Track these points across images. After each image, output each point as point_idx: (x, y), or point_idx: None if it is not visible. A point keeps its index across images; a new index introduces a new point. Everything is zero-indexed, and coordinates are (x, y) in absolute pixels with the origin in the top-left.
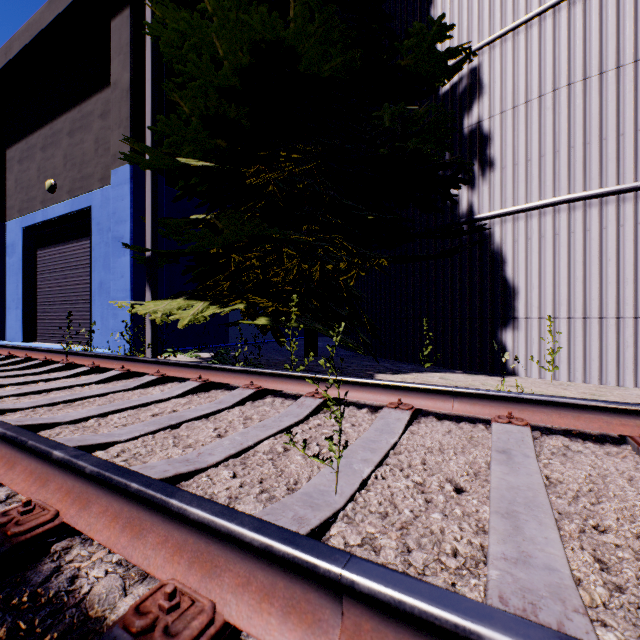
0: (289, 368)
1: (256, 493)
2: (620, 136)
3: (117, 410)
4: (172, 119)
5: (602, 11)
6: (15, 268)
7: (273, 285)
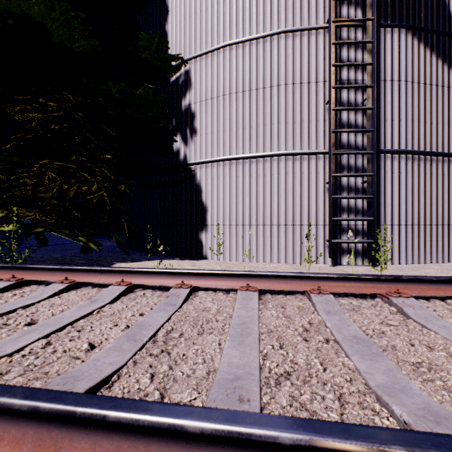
0: (11, 262)
1: None
2: (251, 127)
3: None
4: None
5: (244, 58)
6: None
7: (40, 199)
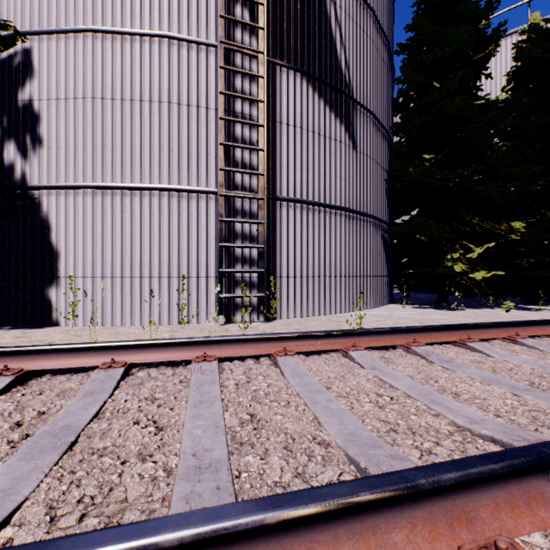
0: None
1: None
2: (124, 149)
3: None
4: None
5: (114, 54)
6: None
7: None
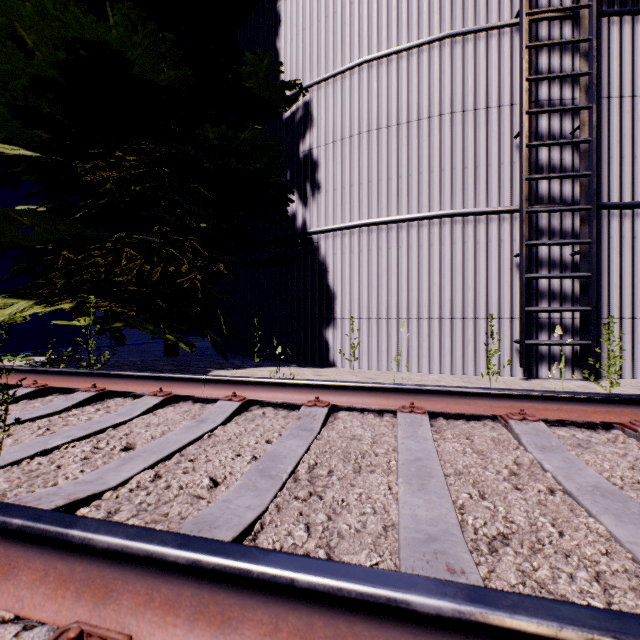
0: (87, 366)
1: None
2: (399, 178)
3: None
4: None
5: (389, 78)
6: None
7: (116, 285)
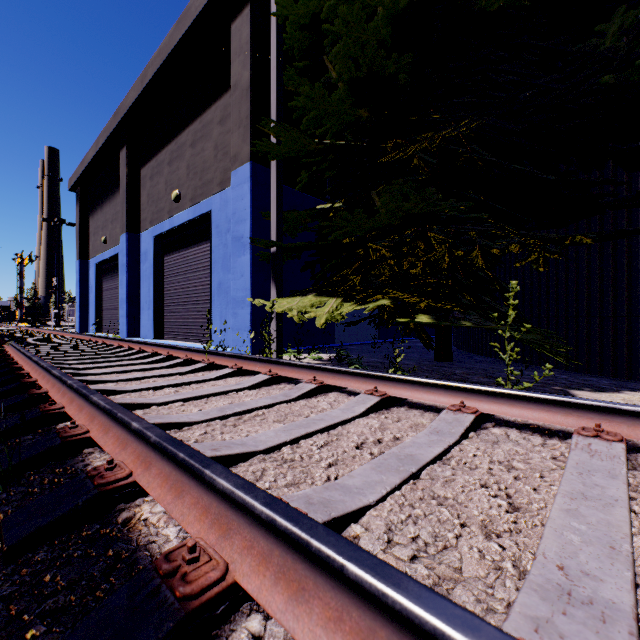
0: (503, 384)
1: None
2: None
3: (307, 434)
4: (316, 89)
5: None
6: (147, 273)
7: (412, 278)
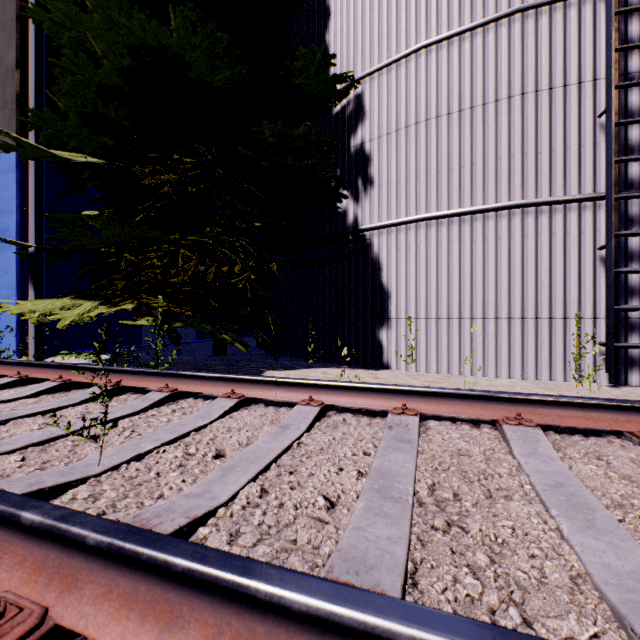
0: (155, 366)
1: (30, 471)
2: (461, 168)
3: None
4: (46, 112)
5: (449, 62)
6: None
7: (171, 285)
